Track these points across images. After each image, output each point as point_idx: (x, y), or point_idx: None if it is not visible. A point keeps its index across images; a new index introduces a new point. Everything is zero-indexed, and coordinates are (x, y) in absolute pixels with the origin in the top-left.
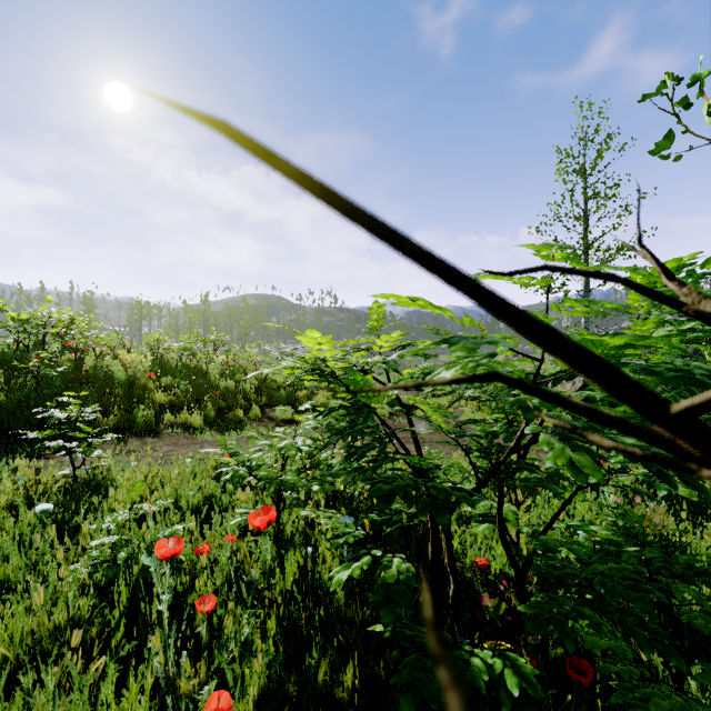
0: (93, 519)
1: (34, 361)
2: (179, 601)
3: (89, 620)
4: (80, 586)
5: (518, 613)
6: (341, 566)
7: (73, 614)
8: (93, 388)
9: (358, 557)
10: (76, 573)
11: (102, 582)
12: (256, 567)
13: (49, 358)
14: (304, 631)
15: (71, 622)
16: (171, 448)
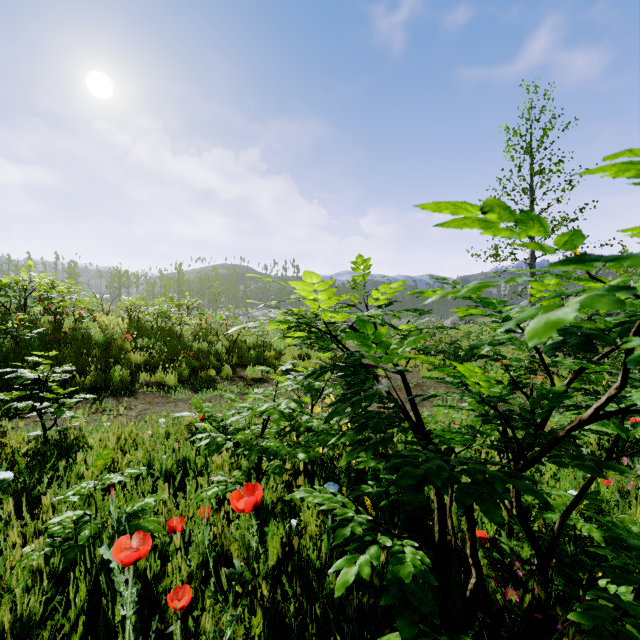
0: (59, 486)
1: (15, 323)
2: (148, 590)
3: (44, 613)
4: (34, 572)
5: (543, 606)
6: (344, 559)
7: (21, 615)
8: (71, 348)
9: (362, 546)
10: (27, 561)
11: (59, 570)
12: (233, 539)
13: (29, 320)
14: (293, 624)
15: (17, 625)
16: (146, 406)
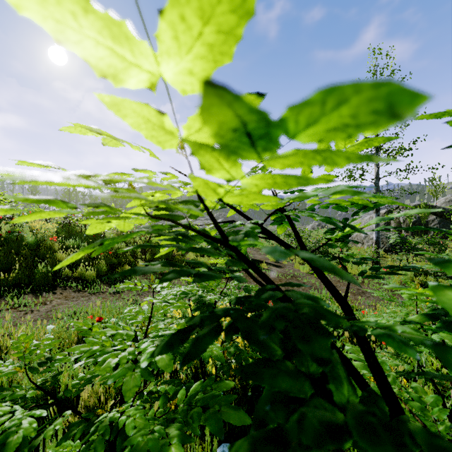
0: None
1: None
2: None
3: None
4: None
5: None
6: None
7: None
8: (3, 249)
9: None
10: None
11: None
12: None
13: None
14: None
15: None
16: (61, 301)
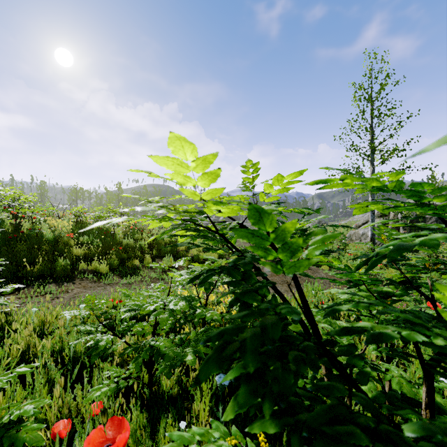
0: None
1: None
2: None
3: None
4: None
5: None
6: None
7: None
8: (26, 244)
9: None
10: None
11: None
12: None
13: None
14: None
15: None
16: (80, 290)
